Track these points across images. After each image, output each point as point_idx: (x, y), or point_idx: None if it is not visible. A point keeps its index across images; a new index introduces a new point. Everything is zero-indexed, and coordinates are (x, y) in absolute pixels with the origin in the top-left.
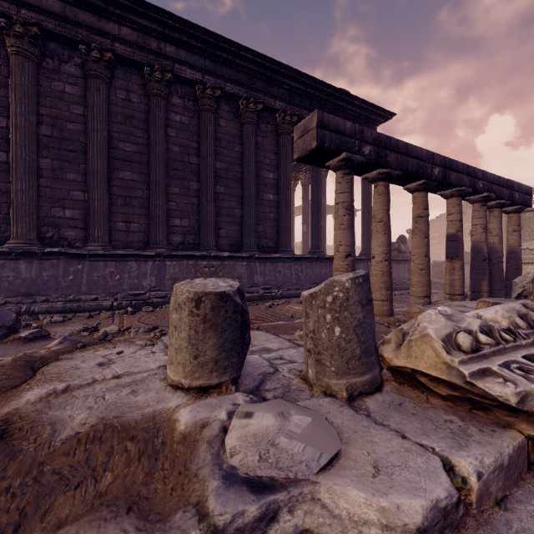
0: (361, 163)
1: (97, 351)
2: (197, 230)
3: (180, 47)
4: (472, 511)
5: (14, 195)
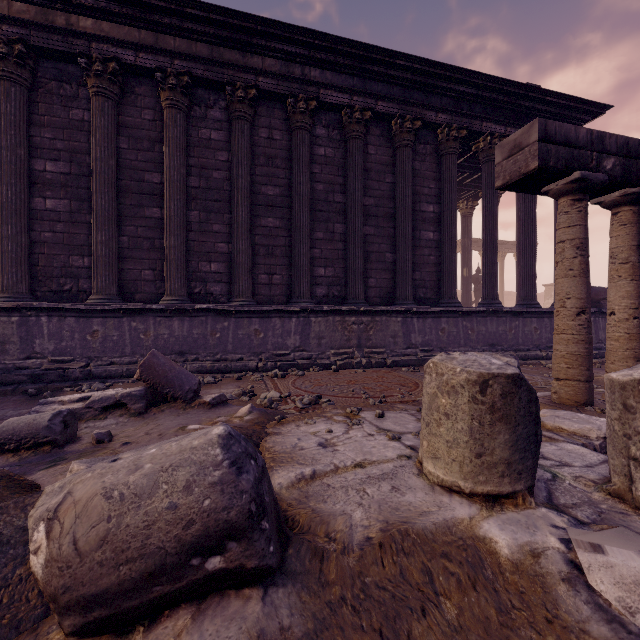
0: (601, 184)
1: (299, 426)
2: (342, 280)
3: (326, 69)
4: None
5: (168, 251)
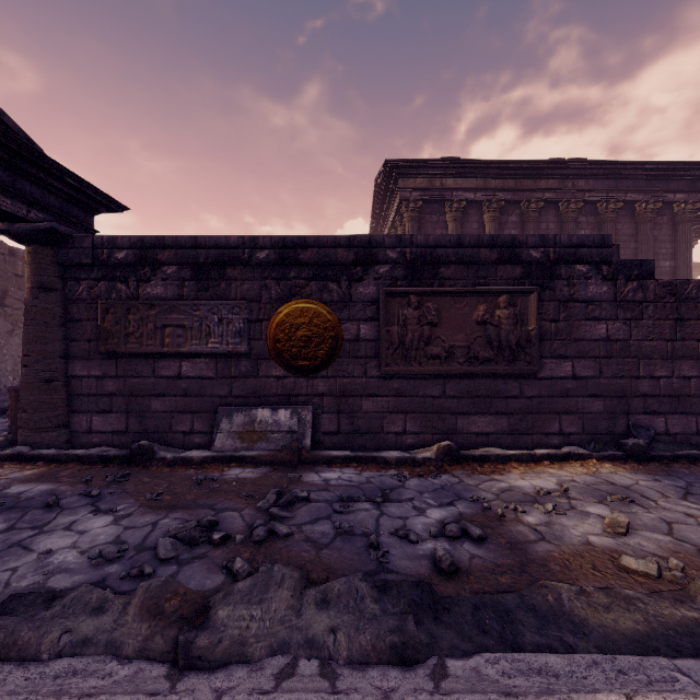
0: None
1: None
2: None
3: (589, 179)
4: None
5: None
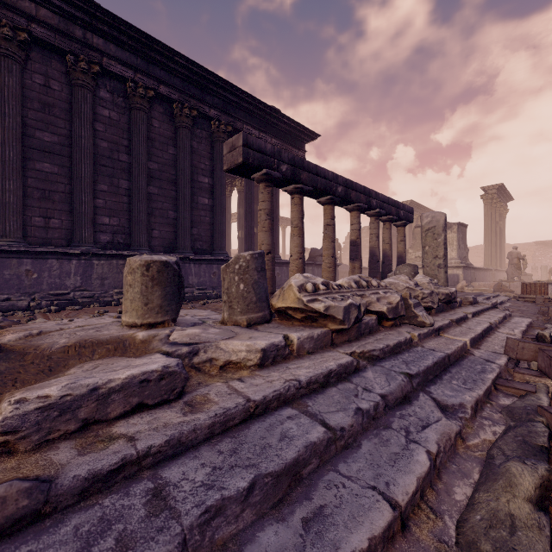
0: (279, 179)
1: (47, 322)
2: (128, 230)
3: (109, 41)
4: (294, 354)
5: None
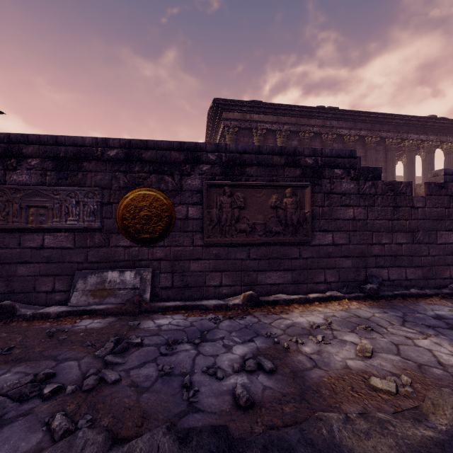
0: None
1: None
2: None
3: (339, 120)
4: None
5: None
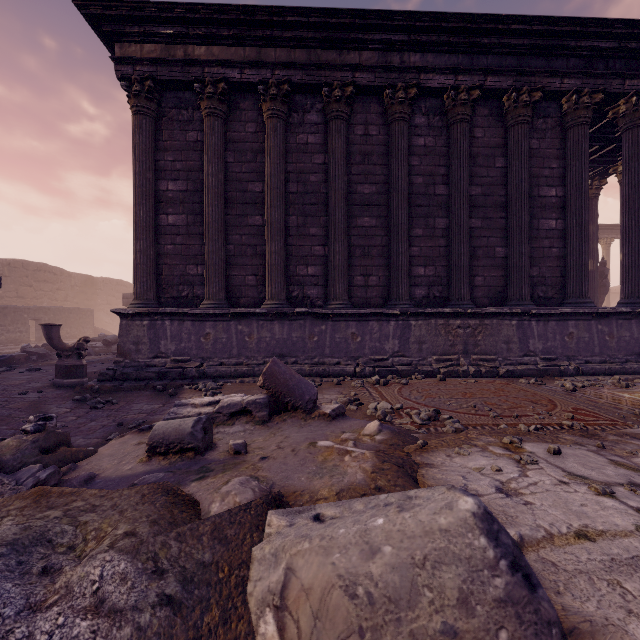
0: None
1: (452, 457)
2: (444, 280)
3: (426, 52)
4: None
5: (269, 257)
